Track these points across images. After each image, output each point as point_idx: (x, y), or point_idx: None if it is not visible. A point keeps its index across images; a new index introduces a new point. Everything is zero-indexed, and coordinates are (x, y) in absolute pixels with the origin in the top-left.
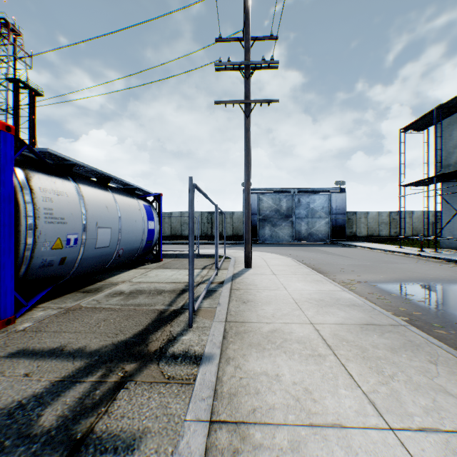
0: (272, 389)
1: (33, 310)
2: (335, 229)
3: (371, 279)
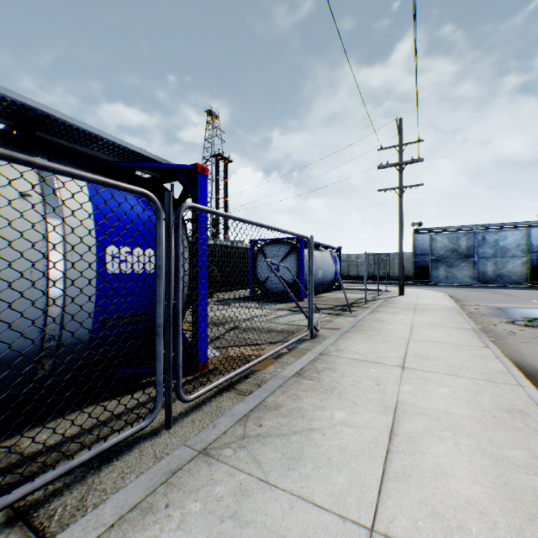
0: (388, 311)
1: (305, 299)
2: (535, 270)
3: (494, 305)
